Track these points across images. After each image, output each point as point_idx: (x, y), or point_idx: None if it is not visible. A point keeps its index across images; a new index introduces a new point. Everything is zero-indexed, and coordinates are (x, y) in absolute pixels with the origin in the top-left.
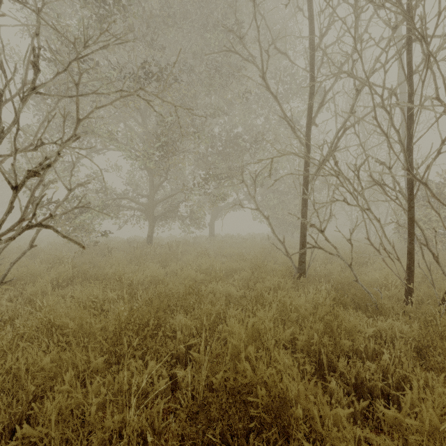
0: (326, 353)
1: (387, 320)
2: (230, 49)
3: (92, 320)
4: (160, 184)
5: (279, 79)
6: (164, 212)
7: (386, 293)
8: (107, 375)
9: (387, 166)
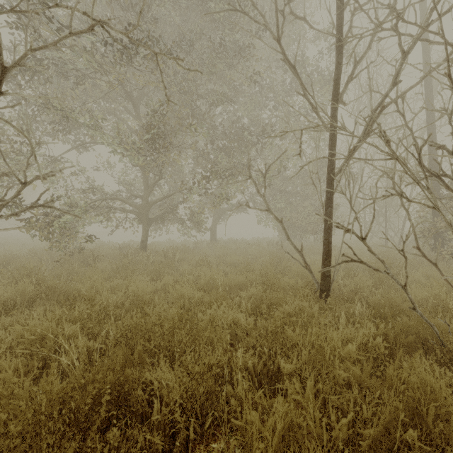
0: None
1: None
2: (235, 9)
3: None
4: (155, 183)
5: (298, 43)
6: (161, 214)
7: (452, 325)
8: None
9: (448, 151)
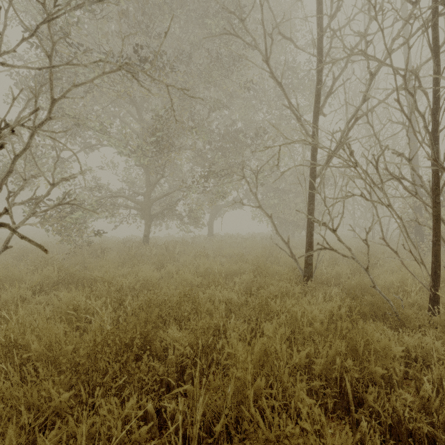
0: (350, 381)
1: (416, 334)
2: (230, 32)
3: (62, 340)
4: (157, 181)
5: (284, 64)
6: (161, 210)
7: (407, 301)
8: (70, 422)
9: (406, 158)
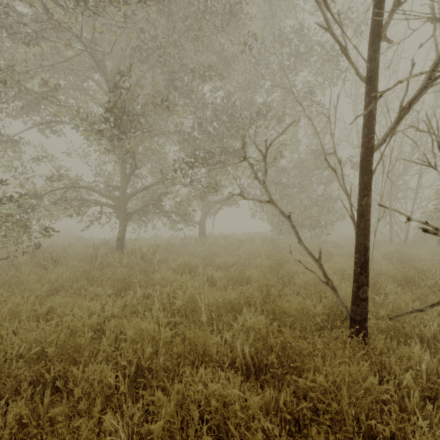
0: None
1: None
2: None
3: None
4: (133, 171)
5: None
6: (141, 208)
7: None
8: None
9: None
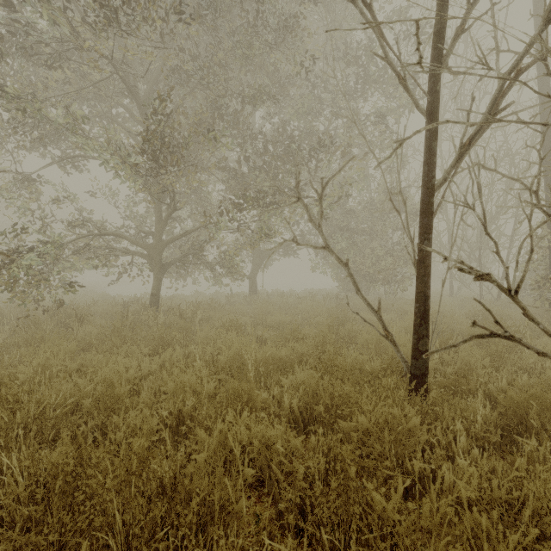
0: None
1: None
2: None
3: None
4: (170, 214)
5: None
6: (180, 258)
7: None
8: None
9: None
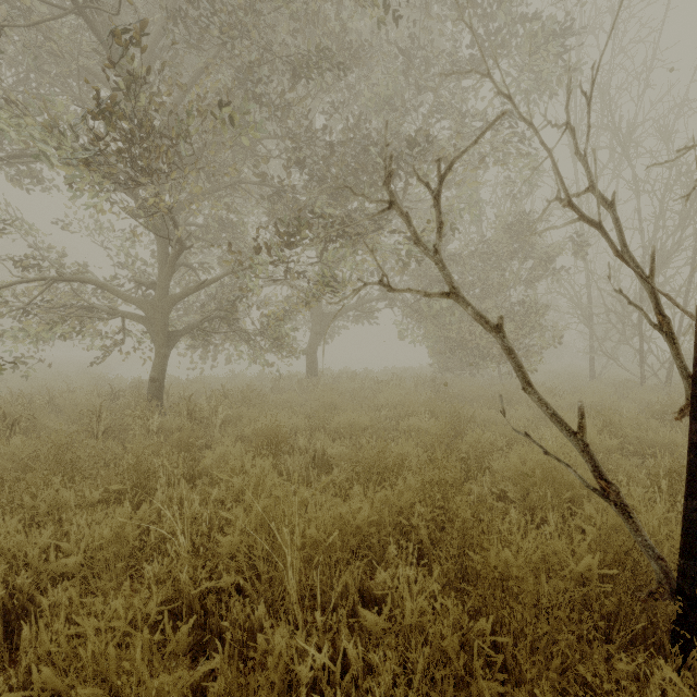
0: None
1: None
2: None
3: None
4: (180, 253)
5: None
6: (198, 322)
7: None
8: None
9: None
